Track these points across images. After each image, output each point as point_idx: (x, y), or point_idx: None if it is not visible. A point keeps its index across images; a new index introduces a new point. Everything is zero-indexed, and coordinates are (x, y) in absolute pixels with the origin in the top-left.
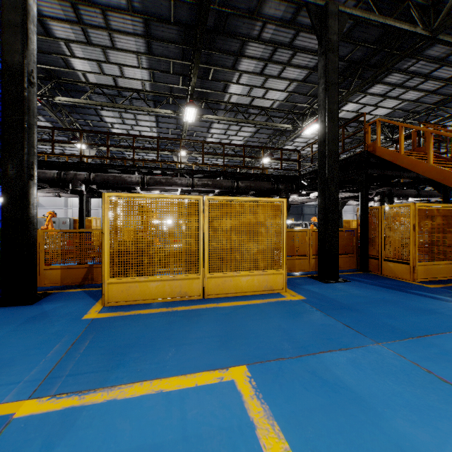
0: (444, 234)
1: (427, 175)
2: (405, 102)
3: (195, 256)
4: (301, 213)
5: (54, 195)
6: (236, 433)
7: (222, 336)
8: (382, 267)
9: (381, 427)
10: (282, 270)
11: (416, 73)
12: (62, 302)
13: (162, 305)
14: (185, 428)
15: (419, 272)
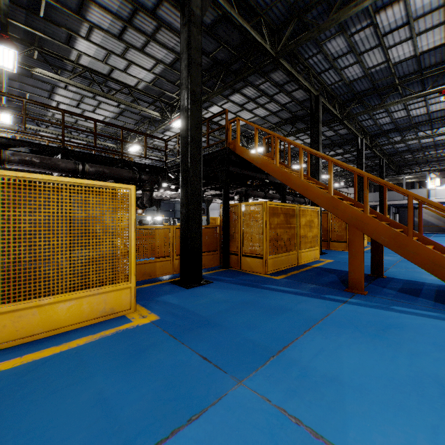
0: (286, 230)
1: (276, 176)
2: (256, 116)
3: None
4: (173, 210)
5: None
6: None
7: None
8: (241, 262)
9: None
10: (130, 282)
11: (264, 93)
12: None
13: None
14: None
15: (270, 265)
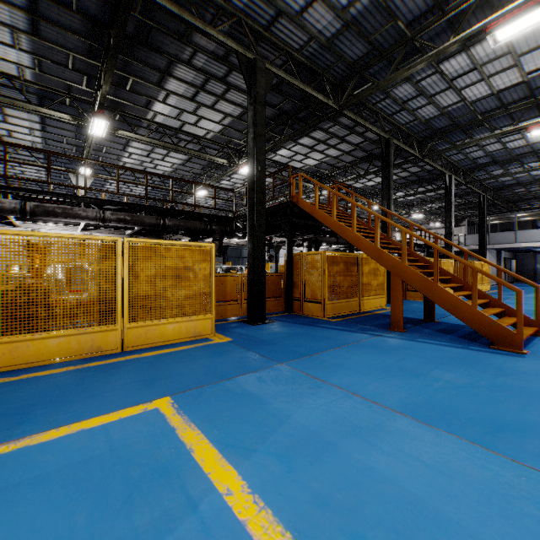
0: (346, 277)
1: (333, 228)
2: (328, 157)
3: (111, 305)
4: (240, 256)
5: None
6: (159, 437)
7: (146, 380)
8: (303, 307)
9: (266, 409)
10: (211, 314)
11: (334, 135)
12: None
13: (68, 364)
14: (112, 445)
15: (328, 310)
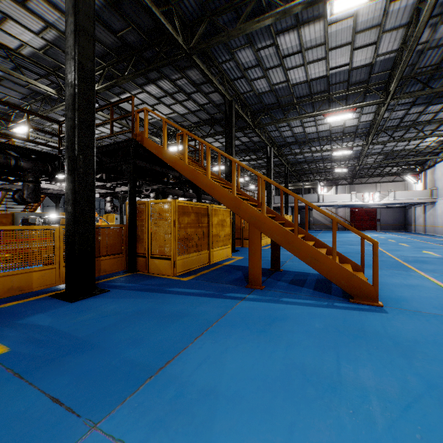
0: (197, 229)
1: (184, 173)
2: (175, 113)
3: None
4: None
5: None
6: None
7: None
8: (149, 265)
9: None
10: None
11: (182, 89)
12: None
13: None
14: None
15: (179, 266)
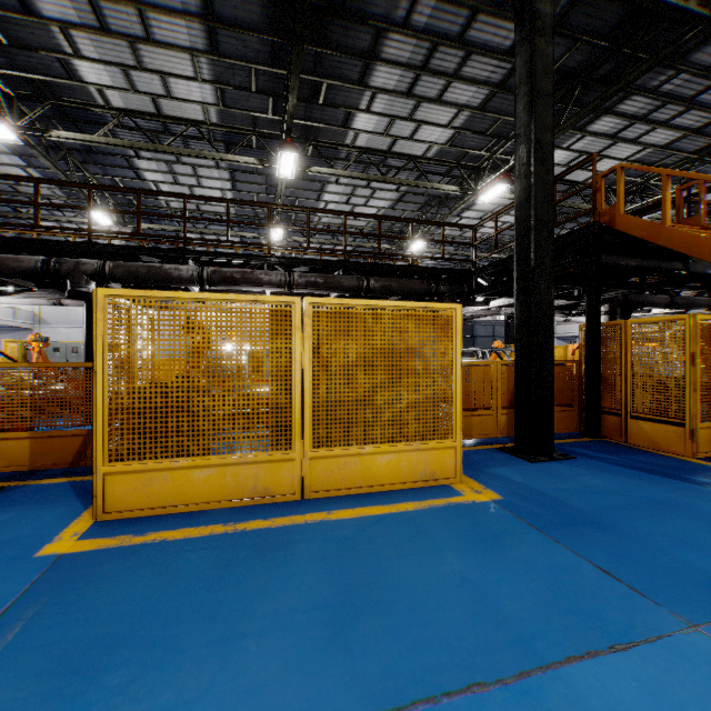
0: None
1: None
2: (648, 148)
3: (285, 416)
4: (470, 335)
5: (52, 303)
6: None
7: (336, 606)
8: (628, 429)
9: None
10: (455, 440)
11: (671, 97)
12: (14, 511)
13: (217, 517)
14: None
15: (701, 441)
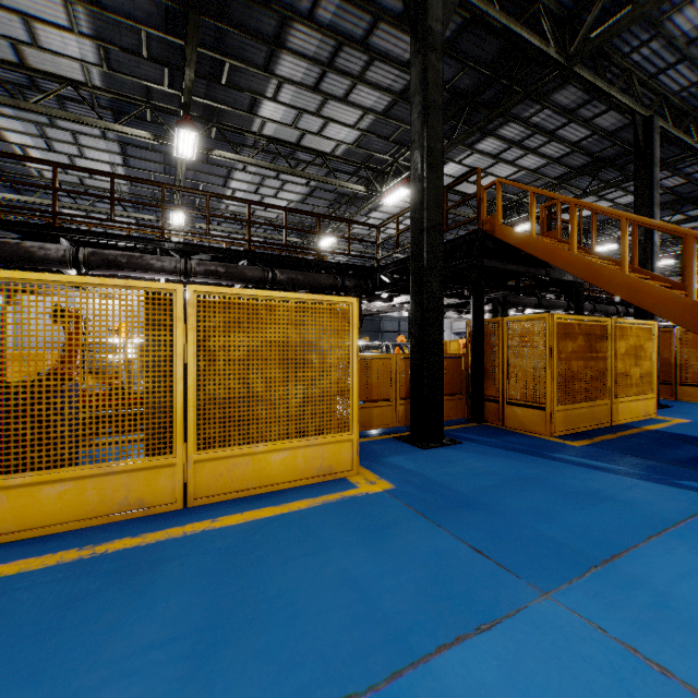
0: (588, 362)
1: (571, 270)
2: (522, 170)
3: (165, 417)
4: (378, 330)
5: None
6: None
7: (203, 632)
8: (504, 414)
9: None
10: (352, 433)
11: (539, 128)
12: None
13: (72, 540)
14: None
15: (558, 422)
